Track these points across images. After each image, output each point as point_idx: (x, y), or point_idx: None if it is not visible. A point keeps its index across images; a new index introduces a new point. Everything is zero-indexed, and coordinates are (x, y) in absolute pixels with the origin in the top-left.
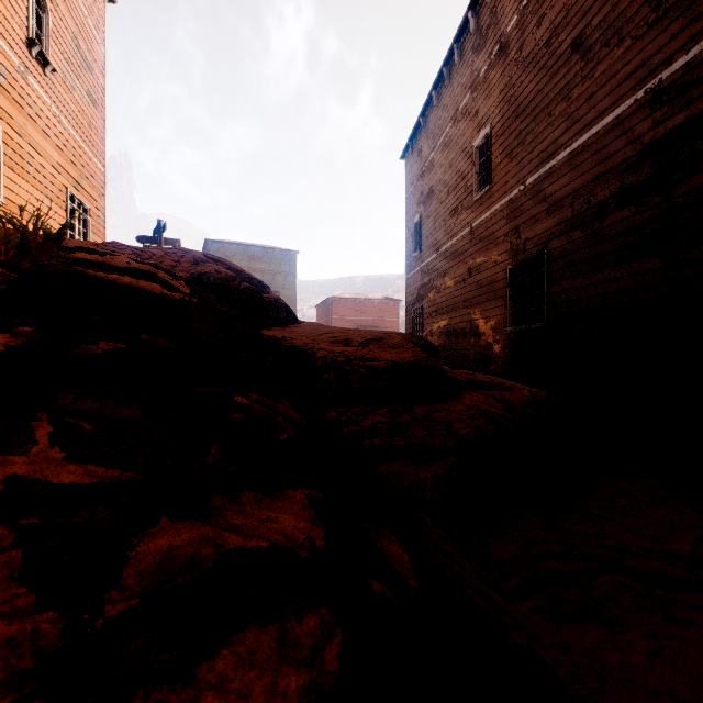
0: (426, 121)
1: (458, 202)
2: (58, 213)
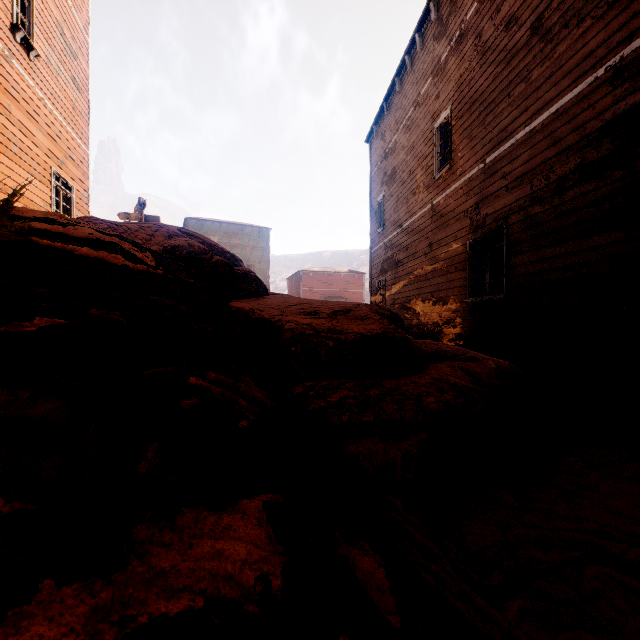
0: (389, 106)
1: (420, 181)
2: (43, 191)
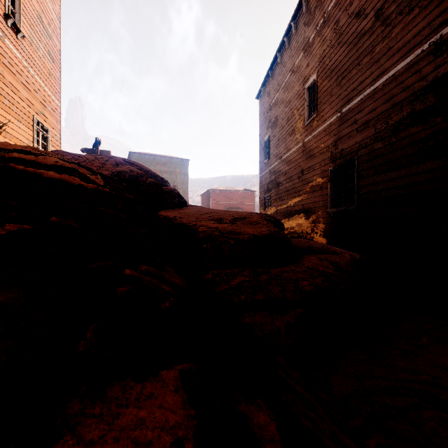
0: (273, 73)
1: (294, 126)
2: (27, 132)
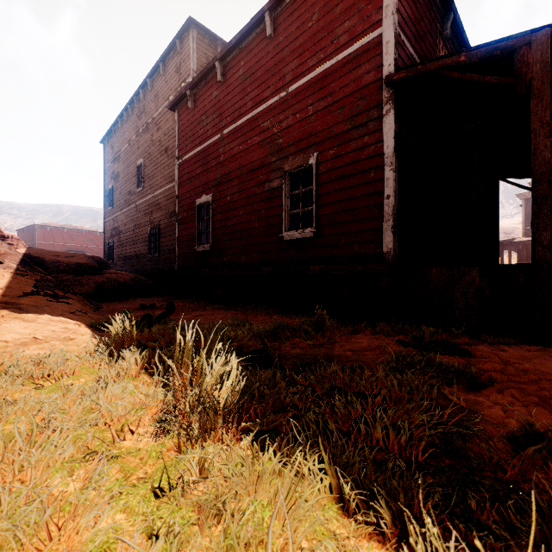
0: (116, 131)
1: (131, 188)
2: None
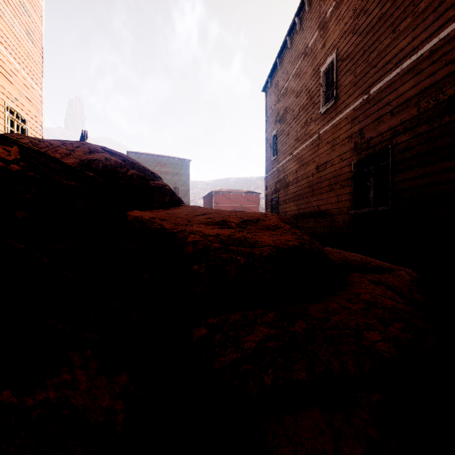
0: (282, 61)
1: (308, 116)
2: None
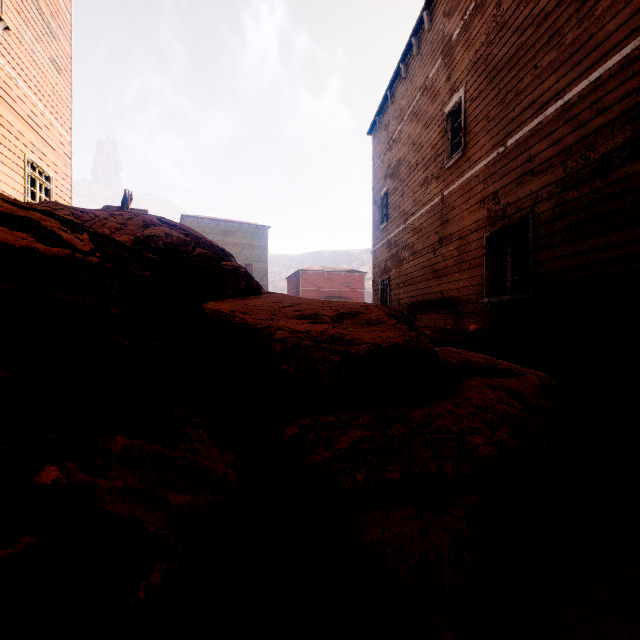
0: (394, 94)
1: (428, 172)
2: (14, 179)
